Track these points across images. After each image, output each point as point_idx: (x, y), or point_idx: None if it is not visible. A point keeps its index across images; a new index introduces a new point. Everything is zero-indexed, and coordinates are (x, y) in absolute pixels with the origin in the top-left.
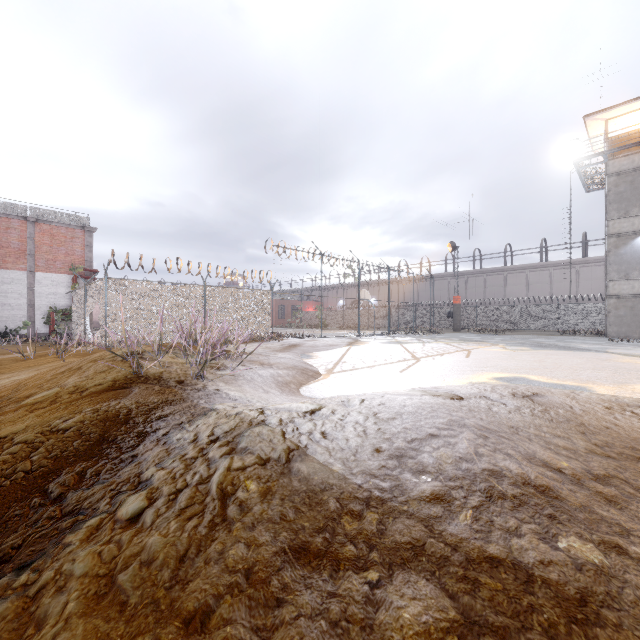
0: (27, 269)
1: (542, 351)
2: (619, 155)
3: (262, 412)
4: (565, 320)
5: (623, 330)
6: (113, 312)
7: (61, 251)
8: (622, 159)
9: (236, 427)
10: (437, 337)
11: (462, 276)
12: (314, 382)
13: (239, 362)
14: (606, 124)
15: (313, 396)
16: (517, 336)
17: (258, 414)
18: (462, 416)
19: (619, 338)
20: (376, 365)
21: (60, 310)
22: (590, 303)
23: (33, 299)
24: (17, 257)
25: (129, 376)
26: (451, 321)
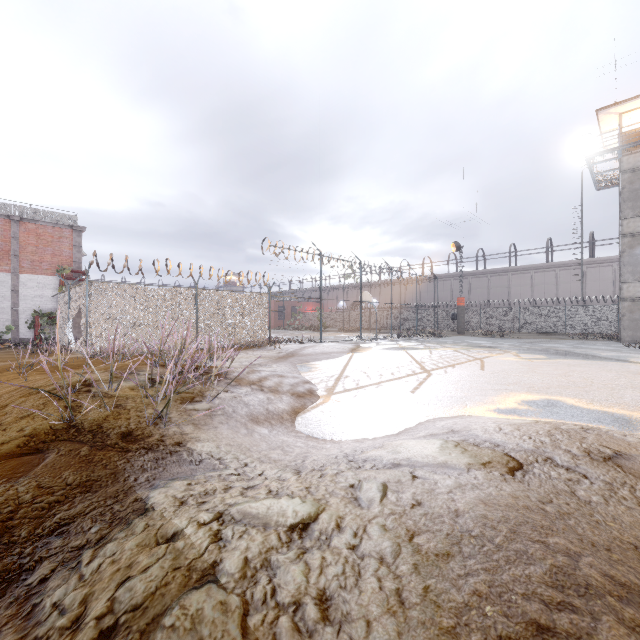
0: (11, 270)
1: (561, 361)
2: (634, 151)
3: (216, 535)
4: (573, 322)
5: (638, 334)
6: (95, 318)
7: (48, 251)
8: (637, 155)
9: (157, 591)
10: (442, 341)
11: (465, 277)
12: (312, 409)
13: (222, 386)
14: (620, 118)
15: (310, 433)
16: (526, 340)
17: (207, 544)
18: (566, 548)
19: (636, 344)
20: (383, 381)
21: (46, 314)
22: (599, 305)
23: (17, 302)
24: (0, 258)
25: (55, 426)
26: (454, 323)
